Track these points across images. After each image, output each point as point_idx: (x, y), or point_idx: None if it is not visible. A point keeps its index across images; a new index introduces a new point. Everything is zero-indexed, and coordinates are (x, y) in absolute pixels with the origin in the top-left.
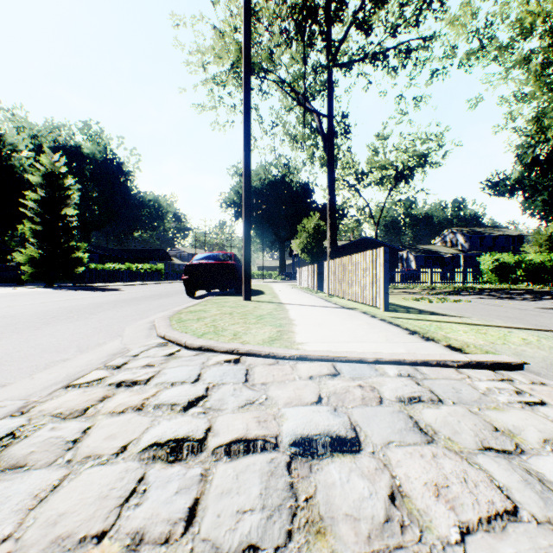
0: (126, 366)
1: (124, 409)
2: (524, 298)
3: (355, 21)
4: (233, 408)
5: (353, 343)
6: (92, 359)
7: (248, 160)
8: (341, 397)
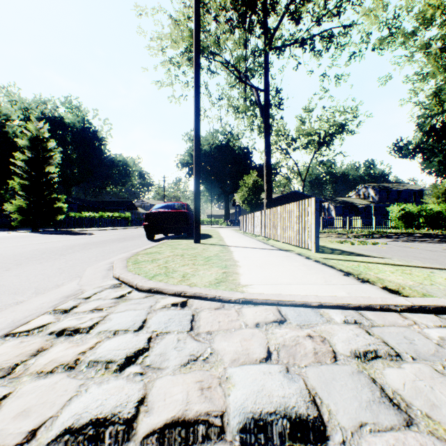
0: (75, 310)
1: (54, 368)
2: (430, 241)
3: (287, 11)
4: (174, 367)
5: (295, 285)
6: (44, 301)
7: (198, 123)
8: (292, 352)
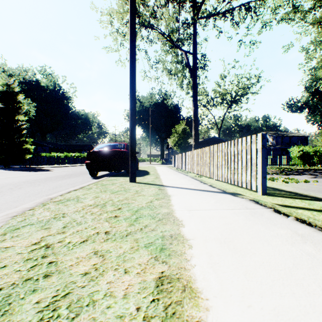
0: None
1: None
2: None
3: None
4: None
5: None
6: None
7: (133, 60)
8: None
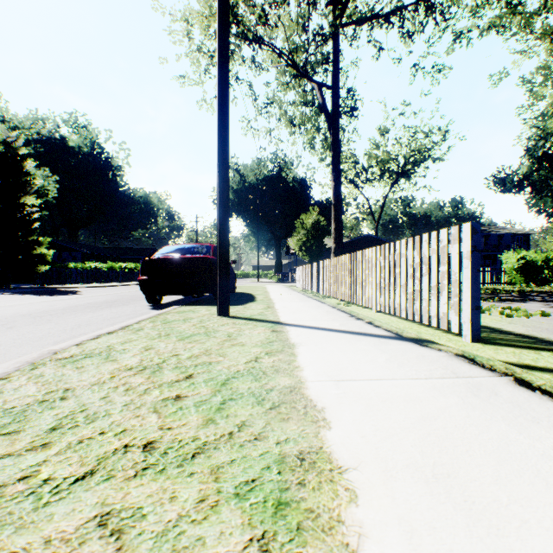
0: None
1: None
2: None
3: None
4: None
5: None
6: None
7: (225, 87)
8: None
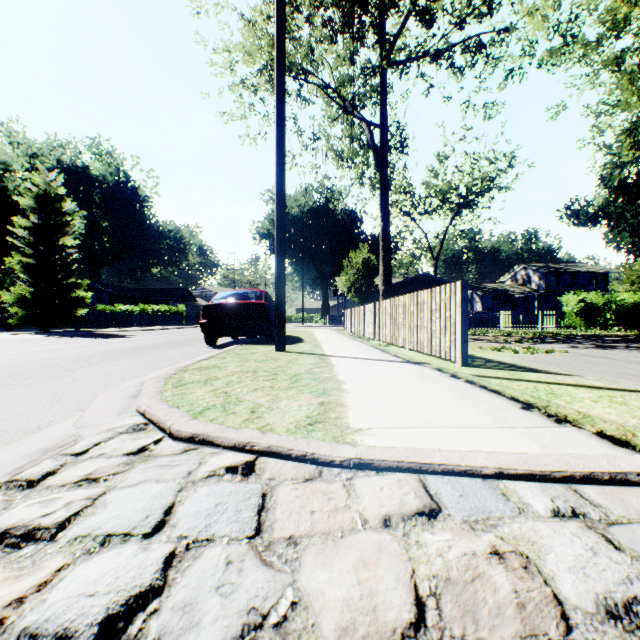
0: (47, 482)
1: None
2: (629, 347)
3: (414, 8)
4: None
5: (445, 429)
6: None
7: (281, 168)
8: (469, 603)
